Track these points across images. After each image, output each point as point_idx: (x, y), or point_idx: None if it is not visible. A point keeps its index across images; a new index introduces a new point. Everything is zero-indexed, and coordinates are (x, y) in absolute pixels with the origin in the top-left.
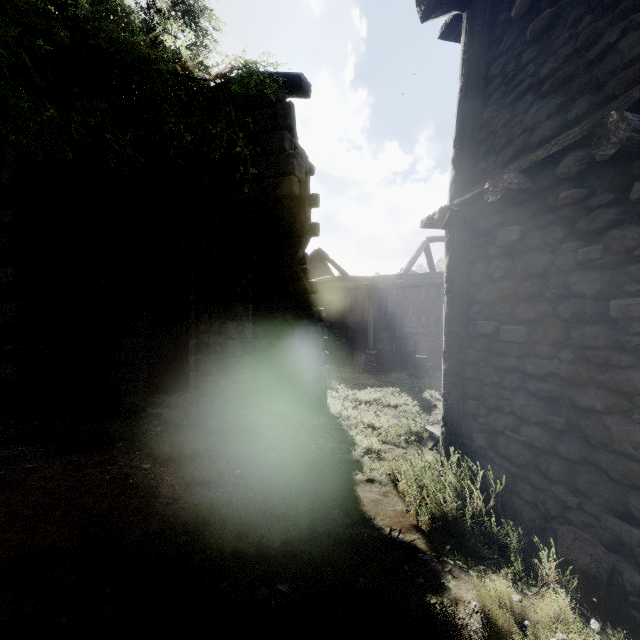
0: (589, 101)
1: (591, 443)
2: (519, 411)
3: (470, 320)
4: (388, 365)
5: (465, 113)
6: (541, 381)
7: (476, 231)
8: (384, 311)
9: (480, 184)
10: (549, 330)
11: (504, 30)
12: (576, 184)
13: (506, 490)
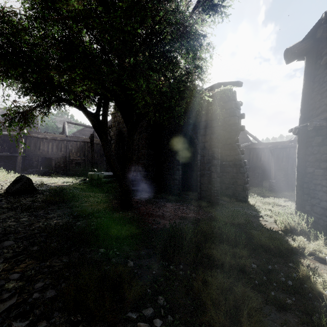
0: None
1: None
2: (320, 197)
3: (306, 167)
4: (283, 188)
5: (304, 94)
6: (326, 187)
7: (308, 136)
8: (281, 160)
9: (309, 121)
10: None
11: (319, 66)
12: None
13: (315, 223)
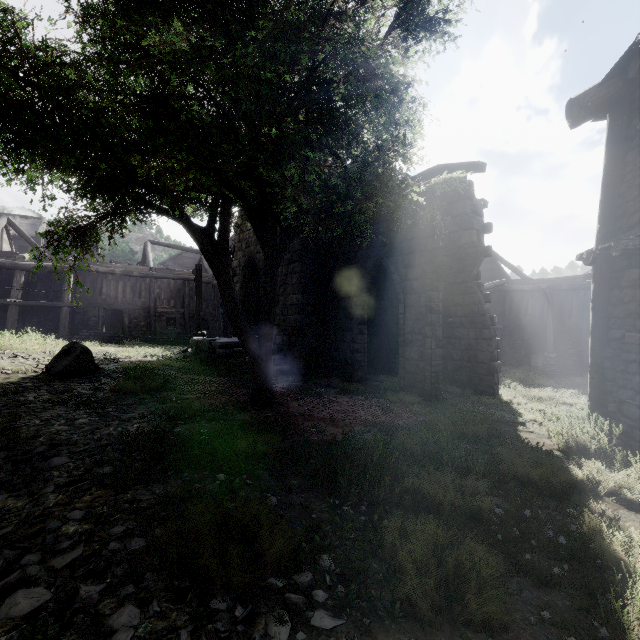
0: None
1: None
2: (635, 387)
3: (608, 329)
4: (572, 370)
5: (607, 186)
6: None
7: (613, 268)
8: (567, 313)
9: (615, 238)
10: None
11: (635, 132)
12: None
13: (627, 437)
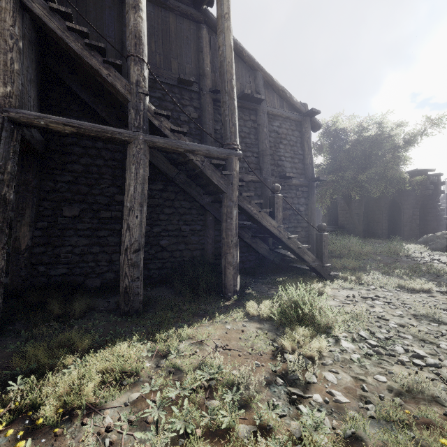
0: None
1: None
2: None
3: None
4: None
5: None
6: None
7: None
8: None
9: None
10: None
11: None
12: None
13: None
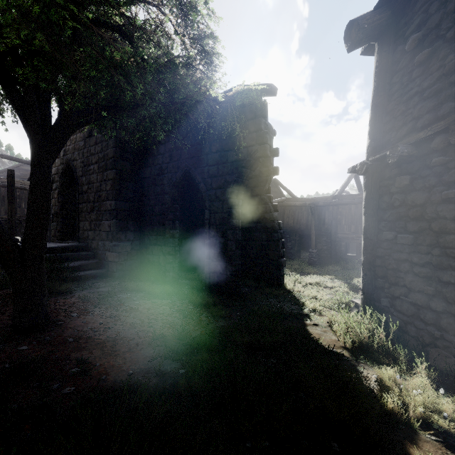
0: (450, 106)
1: (448, 301)
2: (408, 284)
3: (379, 231)
4: (326, 260)
5: (376, 105)
6: (421, 267)
7: (383, 177)
8: (323, 222)
9: (385, 149)
10: (426, 237)
11: (401, 55)
12: (442, 154)
13: (400, 331)
